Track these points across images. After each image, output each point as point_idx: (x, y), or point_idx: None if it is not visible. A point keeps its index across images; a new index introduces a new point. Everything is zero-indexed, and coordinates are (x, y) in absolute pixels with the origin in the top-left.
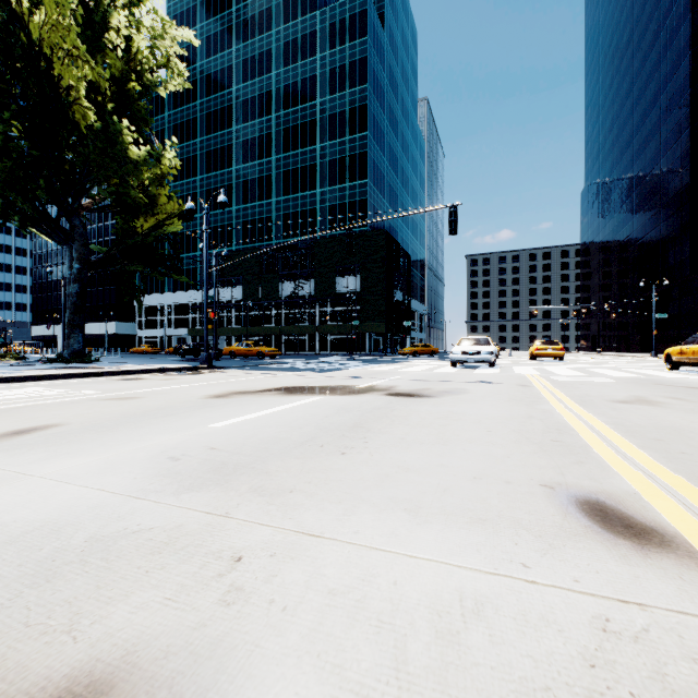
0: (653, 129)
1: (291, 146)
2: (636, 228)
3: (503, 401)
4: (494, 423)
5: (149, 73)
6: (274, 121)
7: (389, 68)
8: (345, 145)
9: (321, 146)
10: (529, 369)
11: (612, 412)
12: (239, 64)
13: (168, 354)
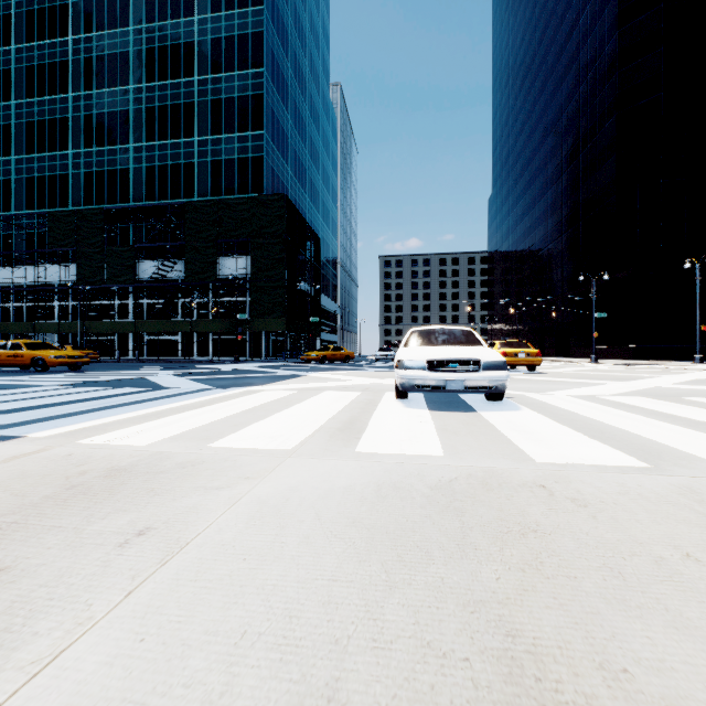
0: (571, 123)
1: (157, 74)
2: (551, 228)
3: None
4: None
5: None
6: (132, 36)
7: (295, 7)
8: (233, 82)
9: (200, 79)
10: (602, 407)
11: None
12: None
13: None
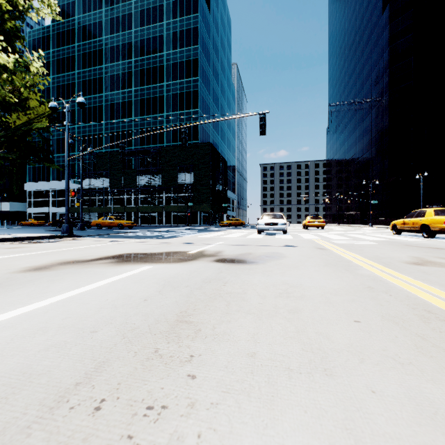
0: (368, 92)
1: (146, 82)
2: (358, 151)
3: (323, 266)
4: (347, 303)
5: (24, 1)
6: (133, 63)
7: (213, 37)
8: (183, 84)
9: (166, 84)
10: (310, 235)
11: (432, 278)
12: (107, 21)
13: (51, 226)
